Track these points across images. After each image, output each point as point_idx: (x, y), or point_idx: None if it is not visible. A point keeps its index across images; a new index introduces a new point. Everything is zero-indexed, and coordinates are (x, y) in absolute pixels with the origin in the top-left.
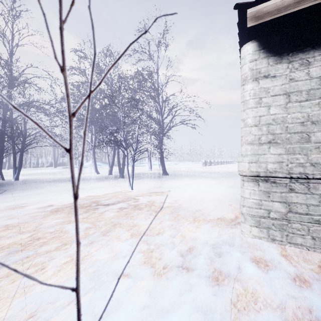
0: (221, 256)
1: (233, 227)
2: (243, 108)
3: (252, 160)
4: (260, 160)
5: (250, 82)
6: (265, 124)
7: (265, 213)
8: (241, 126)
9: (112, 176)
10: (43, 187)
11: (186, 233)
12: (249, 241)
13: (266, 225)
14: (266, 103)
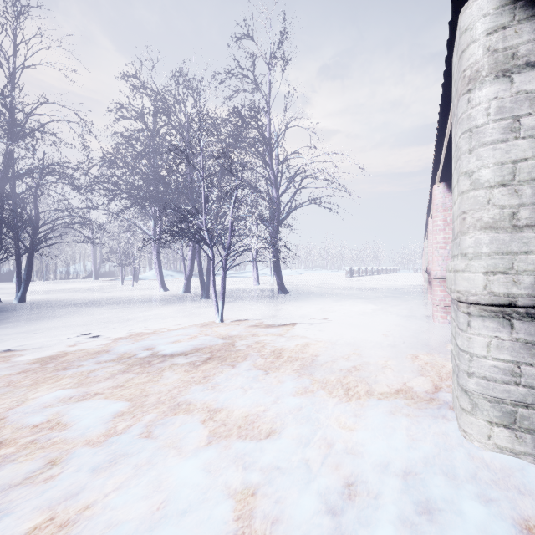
0: (433, 515)
1: (439, 418)
2: (468, 144)
3: (494, 267)
4: (516, 267)
5: (488, 81)
6: (528, 180)
7: (528, 396)
8: (462, 188)
9: (190, 295)
10: (63, 316)
11: (335, 434)
12: (489, 462)
13: (532, 424)
14: (532, 128)
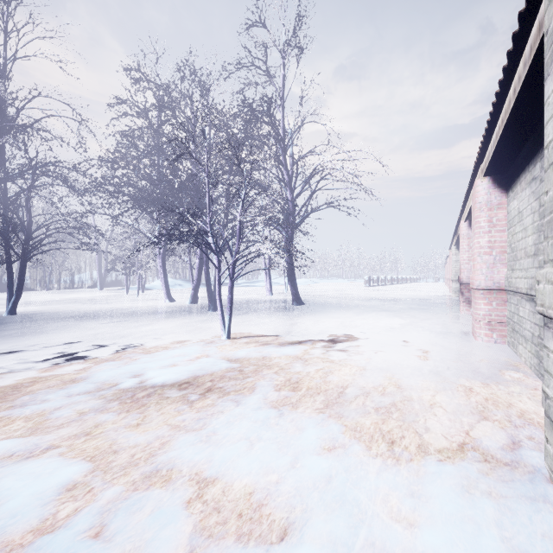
0: None
1: (539, 502)
2: None
3: None
4: None
5: None
6: None
7: None
8: None
9: (197, 306)
10: (51, 332)
11: (387, 534)
12: None
13: None
14: None
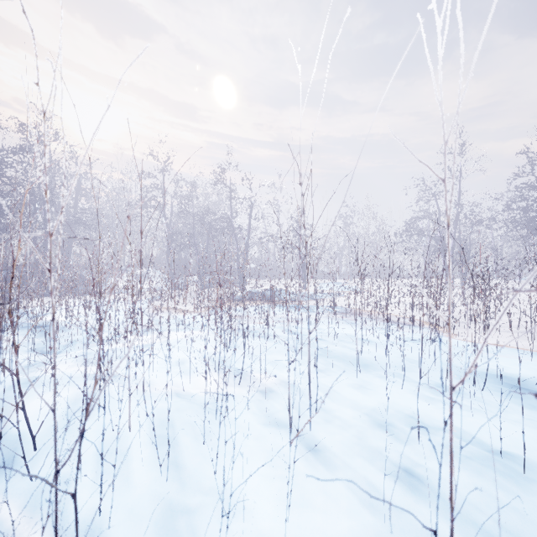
0: None
1: None
2: None
3: None
4: None
5: None
6: None
7: None
8: None
9: None
10: None
11: None
12: None
13: None
14: None
